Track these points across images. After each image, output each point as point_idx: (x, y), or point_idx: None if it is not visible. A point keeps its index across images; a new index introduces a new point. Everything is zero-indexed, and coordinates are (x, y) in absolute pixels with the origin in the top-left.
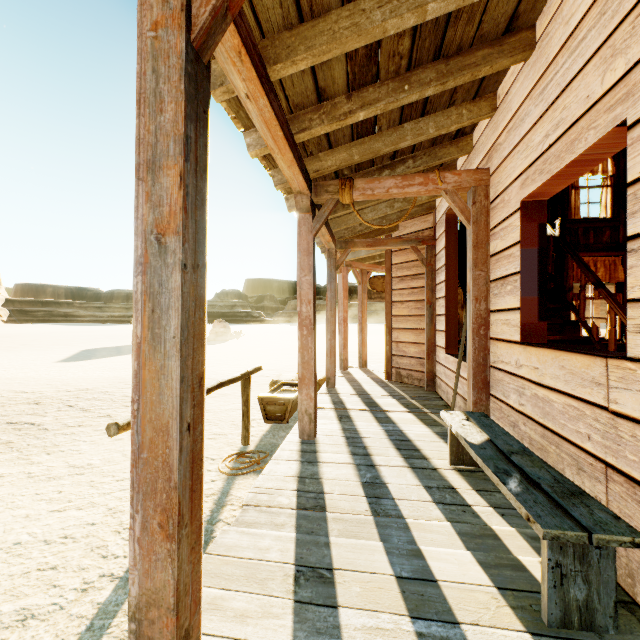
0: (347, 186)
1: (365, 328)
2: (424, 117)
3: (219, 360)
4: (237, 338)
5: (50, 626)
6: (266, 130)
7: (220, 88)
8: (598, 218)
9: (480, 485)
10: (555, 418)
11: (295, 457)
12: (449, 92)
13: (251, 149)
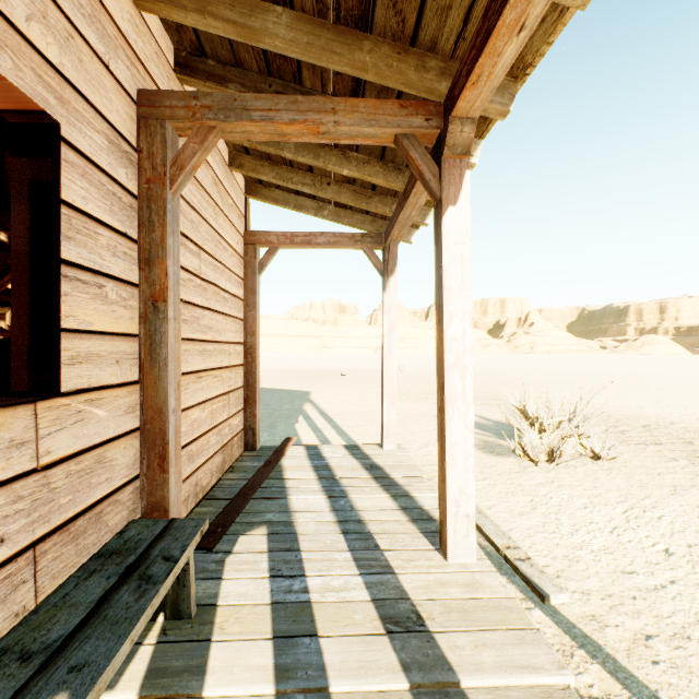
0: None
1: None
2: None
3: None
4: None
5: (695, 691)
6: None
7: (569, 4)
8: None
9: None
10: None
11: None
12: None
13: None
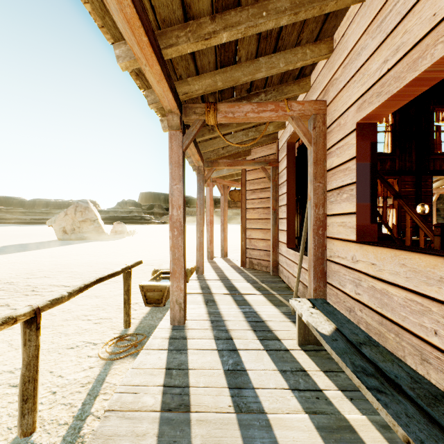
0: (212, 109)
1: (226, 228)
2: (276, 53)
3: (115, 253)
4: (132, 235)
5: None
6: (130, 33)
7: None
8: (383, 153)
9: (326, 365)
10: (395, 310)
11: (165, 345)
12: (297, 30)
13: (120, 60)
